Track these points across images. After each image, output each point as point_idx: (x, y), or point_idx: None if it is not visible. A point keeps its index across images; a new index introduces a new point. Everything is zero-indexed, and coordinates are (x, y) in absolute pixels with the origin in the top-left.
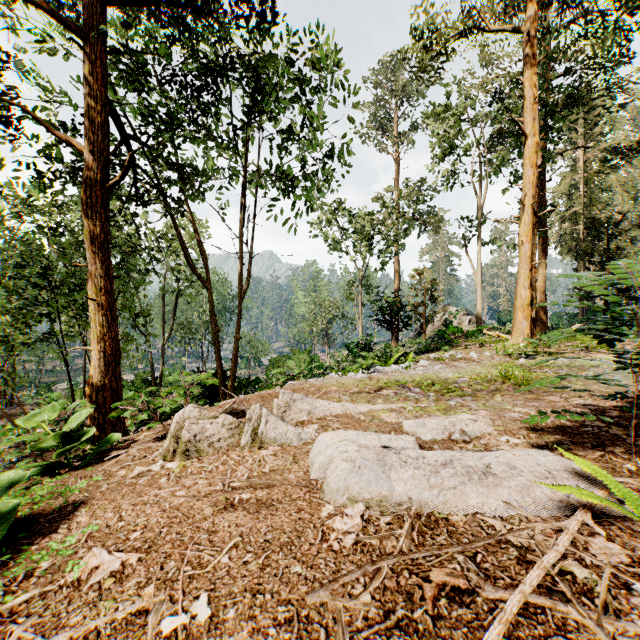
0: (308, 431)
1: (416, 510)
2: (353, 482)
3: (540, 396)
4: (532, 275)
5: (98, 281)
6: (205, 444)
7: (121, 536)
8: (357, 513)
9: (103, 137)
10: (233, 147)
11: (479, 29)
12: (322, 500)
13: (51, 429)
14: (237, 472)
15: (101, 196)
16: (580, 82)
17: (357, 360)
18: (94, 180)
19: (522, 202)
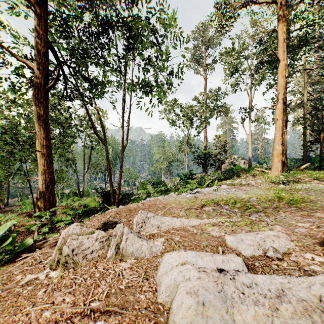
0: (157, 244)
1: None
2: None
3: (309, 213)
4: (283, 137)
5: (42, 141)
6: (80, 257)
7: None
8: None
9: (44, 60)
10: (119, 70)
11: (253, 2)
12: None
13: None
14: (99, 288)
15: (43, 93)
16: (307, 32)
17: (187, 185)
18: (39, 84)
19: (277, 97)
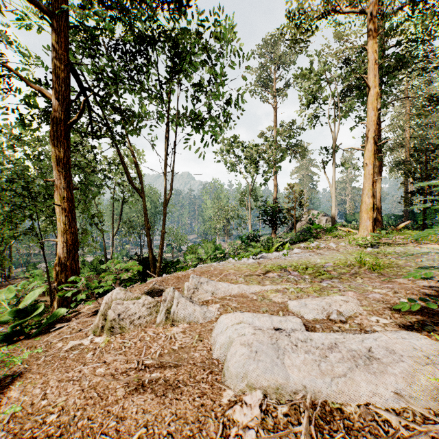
0: (212, 310)
1: (310, 398)
2: (251, 369)
3: (392, 279)
4: (373, 187)
5: (62, 192)
6: (127, 322)
7: (39, 419)
8: (255, 402)
9: (65, 88)
10: (160, 98)
11: (335, 11)
12: (223, 384)
13: (13, 304)
14: (151, 349)
15: (64, 130)
16: (406, 50)
17: (248, 249)
18: (59, 119)
19: (366, 135)
